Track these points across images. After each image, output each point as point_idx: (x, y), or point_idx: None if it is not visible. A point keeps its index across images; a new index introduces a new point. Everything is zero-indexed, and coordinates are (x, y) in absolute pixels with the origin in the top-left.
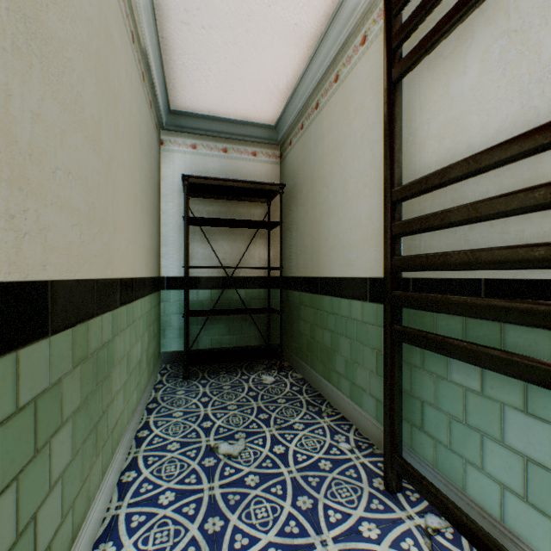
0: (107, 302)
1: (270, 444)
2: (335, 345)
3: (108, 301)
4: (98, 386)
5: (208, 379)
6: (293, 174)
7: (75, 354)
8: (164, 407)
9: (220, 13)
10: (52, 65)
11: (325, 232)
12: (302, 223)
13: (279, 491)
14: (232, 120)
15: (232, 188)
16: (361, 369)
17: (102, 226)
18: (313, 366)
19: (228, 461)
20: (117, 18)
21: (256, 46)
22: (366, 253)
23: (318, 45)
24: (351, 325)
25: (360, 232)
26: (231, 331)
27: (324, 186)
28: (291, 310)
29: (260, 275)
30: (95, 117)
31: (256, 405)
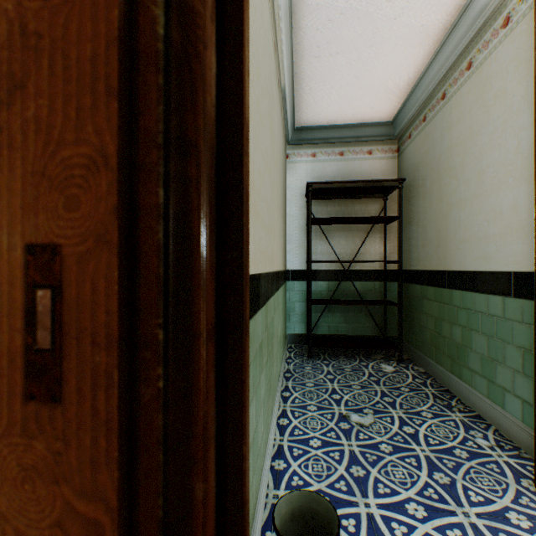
0: (272, 289)
1: (398, 424)
2: (467, 341)
3: (272, 288)
4: (270, 348)
5: (329, 360)
6: (412, 167)
7: (265, 323)
8: (297, 377)
9: (347, 40)
10: (261, 135)
11: (454, 225)
12: (424, 216)
13: (413, 462)
14: (348, 125)
15: (349, 188)
16: (502, 368)
17: (271, 234)
18: (438, 361)
19: (360, 429)
20: (274, 77)
21: (378, 56)
22: (509, 246)
23: (445, 37)
24: (489, 320)
25: (500, 223)
26: (346, 320)
27: (452, 177)
28: (410, 303)
29: (375, 268)
30: (269, 157)
31: (379, 389)
